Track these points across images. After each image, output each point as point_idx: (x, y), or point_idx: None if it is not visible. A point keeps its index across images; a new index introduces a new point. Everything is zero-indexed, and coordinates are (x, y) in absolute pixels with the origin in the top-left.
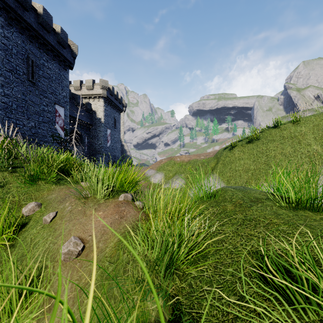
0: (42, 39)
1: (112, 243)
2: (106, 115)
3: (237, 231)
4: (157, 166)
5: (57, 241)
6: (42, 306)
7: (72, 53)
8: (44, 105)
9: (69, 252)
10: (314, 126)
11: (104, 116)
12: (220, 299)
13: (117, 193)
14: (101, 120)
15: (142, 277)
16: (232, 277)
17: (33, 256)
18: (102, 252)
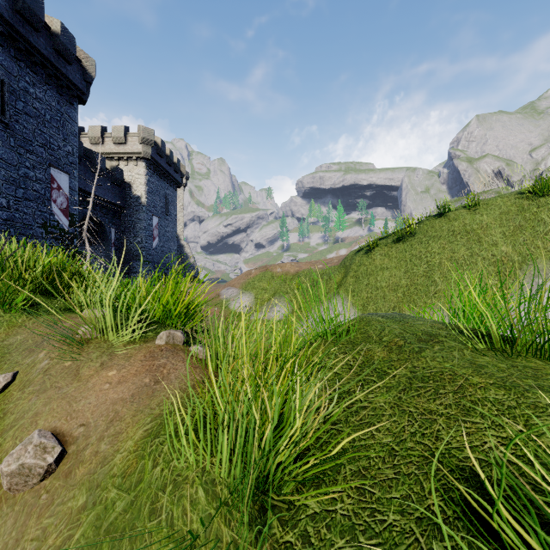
0: (23, 41)
1: (131, 442)
2: (151, 191)
3: (400, 403)
4: (241, 282)
5: (2, 443)
6: None
7: (85, 74)
8: (27, 166)
9: (23, 469)
10: (502, 214)
11: (146, 193)
12: None
13: (154, 329)
14: (141, 200)
15: (192, 525)
16: (401, 518)
17: None
18: (104, 465)
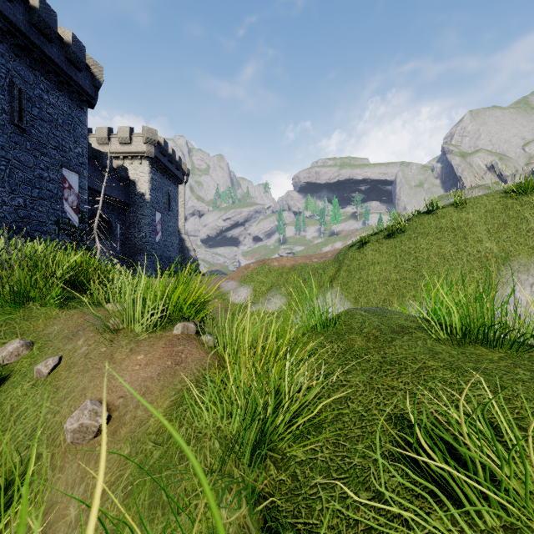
0: (38, 52)
1: (161, 409)
2: (154, 188)
3: (371, 382)
4: (240, 275)
5: (60, 410)
6: (29, 529)
7: (94, 80)
8: (41, 168)
9: (82, 427)
10: (487, 212)
11: (150, 190)
12: (344, 498)
13: (170, 321)
14: (145, 196)
15: (211, 466)
16: (363, 460)
17: (14, 438)
18: (141, 426)
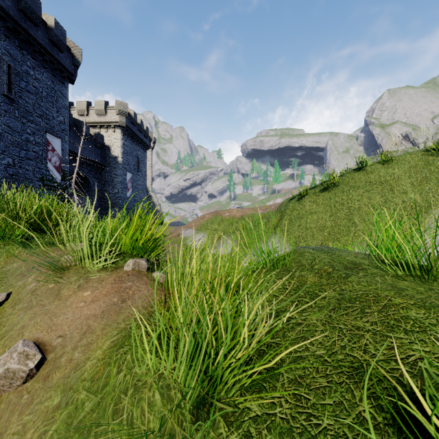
0: (25, 34)
1: (100, 351)
2: (125, 152)
3: (330, 321)
4: (197, 224)
5: None
6: None
7: (74, 60)
8: (28, 133)
9: (8, 373)
10: (411, 167)
11: (122, 154)
12: None
13: (123, 258)
14: (118, 159)
15: (149, 425)
16: (335, 423)
17: None
18: (77, 370)
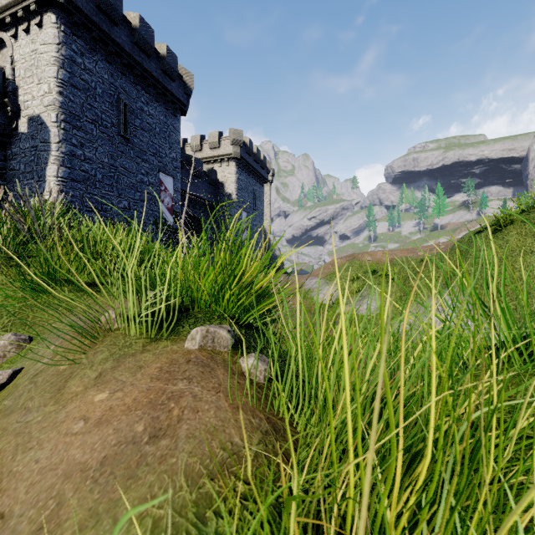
0: (139, 68)
1: None
2: (240, 188)
3: None
4: (326, 272)
5: None
6: None
7: (186, 88)
8: (142, 173)
9: None
10: None
11: (236, 190)
12: None
13: (194, 321)
14: (232, 197)
15: None
16: None
17: None
18: None
